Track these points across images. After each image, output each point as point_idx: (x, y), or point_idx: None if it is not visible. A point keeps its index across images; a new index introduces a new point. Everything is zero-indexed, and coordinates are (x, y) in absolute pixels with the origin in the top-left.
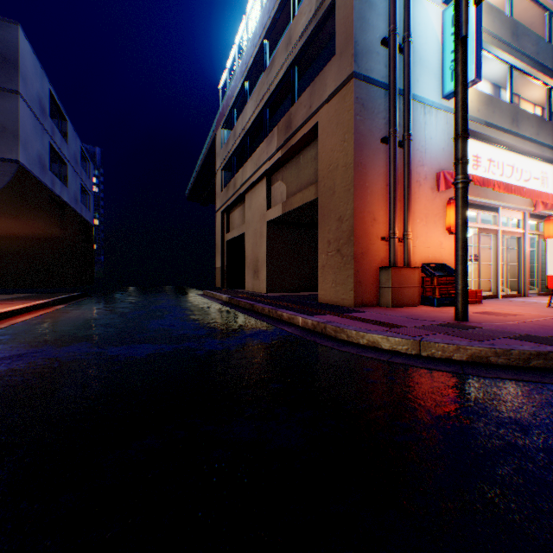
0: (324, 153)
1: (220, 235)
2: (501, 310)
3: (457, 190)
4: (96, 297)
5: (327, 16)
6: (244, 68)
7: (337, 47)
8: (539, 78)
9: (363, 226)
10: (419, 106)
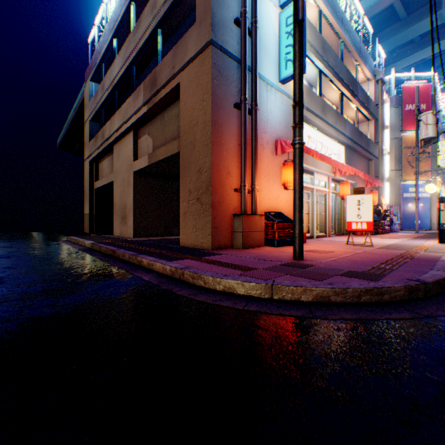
0: (186, 110)
1: (89, 183)
2: (321, 248)
3: (295, 150)
4: None
5: None
6: (112, 26)
7: (197, 16)
8: (337, 84)
9: (220, 178)
10: (263, 84)
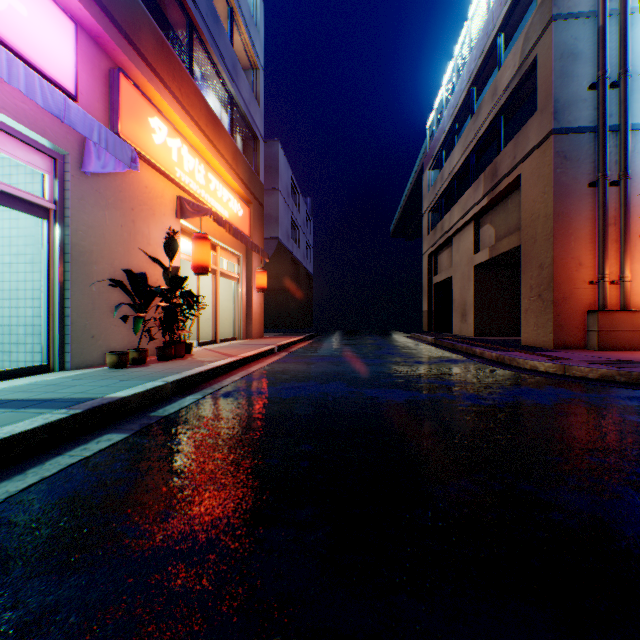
0: (526, 203)
1: (427, 278)
2: None
3: None
4: (325, 336)
5: (530, 71)
6: (450, 112)
7: (537, 105)
8: None
9: (564, 272)
10: None
